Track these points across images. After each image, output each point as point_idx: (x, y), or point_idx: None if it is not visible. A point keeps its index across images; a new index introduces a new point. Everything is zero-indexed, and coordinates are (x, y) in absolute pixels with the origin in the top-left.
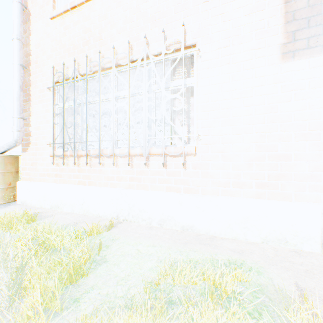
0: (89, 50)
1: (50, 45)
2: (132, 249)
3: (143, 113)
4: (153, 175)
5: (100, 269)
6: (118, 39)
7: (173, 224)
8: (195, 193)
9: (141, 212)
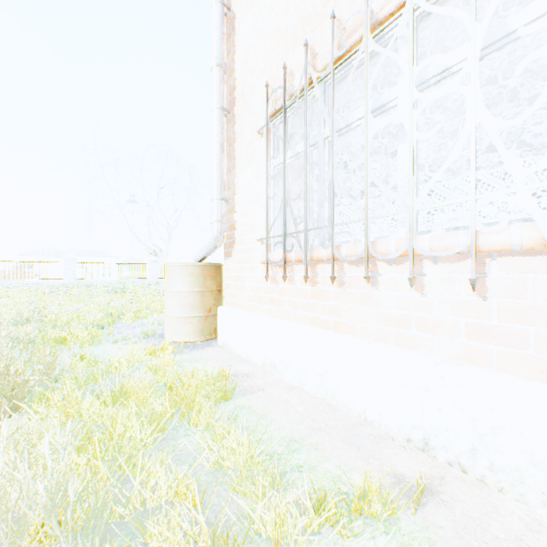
0: (336, 5)
1: (262, 49)
2: None
3: None
4: None
5: None
6: None
7: None
8: None
9: (537, 469)
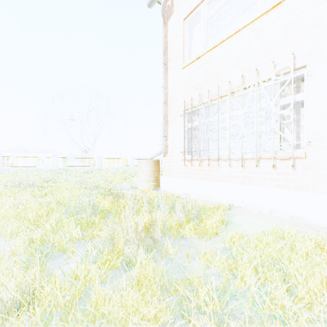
0: (209, 85)
1: (181, 86)
2: (249, 221)
3: (254, 127)
4: (263, 174)
5: (231, 225)
6: (232, 73)
7: (282, 214)
8: (305, 190)
9: (252, 202)
